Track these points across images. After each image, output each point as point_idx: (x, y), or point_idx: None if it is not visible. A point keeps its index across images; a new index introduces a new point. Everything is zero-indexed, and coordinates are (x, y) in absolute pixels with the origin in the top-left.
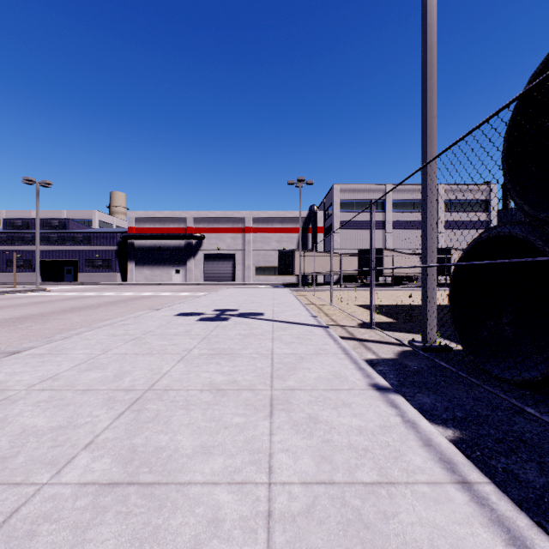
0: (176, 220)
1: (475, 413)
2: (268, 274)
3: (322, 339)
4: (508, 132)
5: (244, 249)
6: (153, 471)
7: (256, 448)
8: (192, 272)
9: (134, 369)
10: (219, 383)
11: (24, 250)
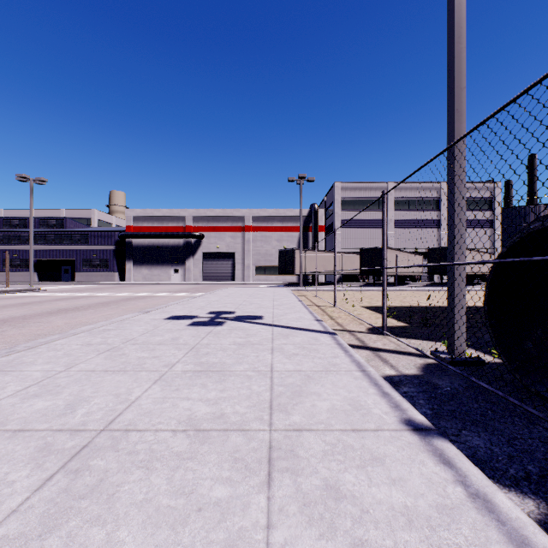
0: (174, 218)
1: None
2: (268, 273)
3: (331, 349)
4: None
5: (243, 248)
6: None
7: None
8: (191, 271)
9: (95, 394)
10: (200, 418)
11: (21, 250)
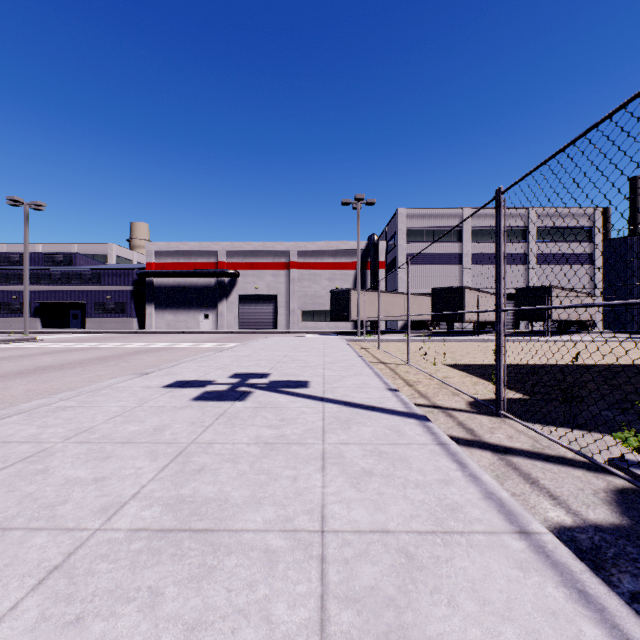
0: (204, 253)
1: None
2: (317, 319)
3: (432, 459)
4: None
5: (287, 288)
6: None
7: None
8: (224, 317)
9: None
10: None
11: (21, 291)
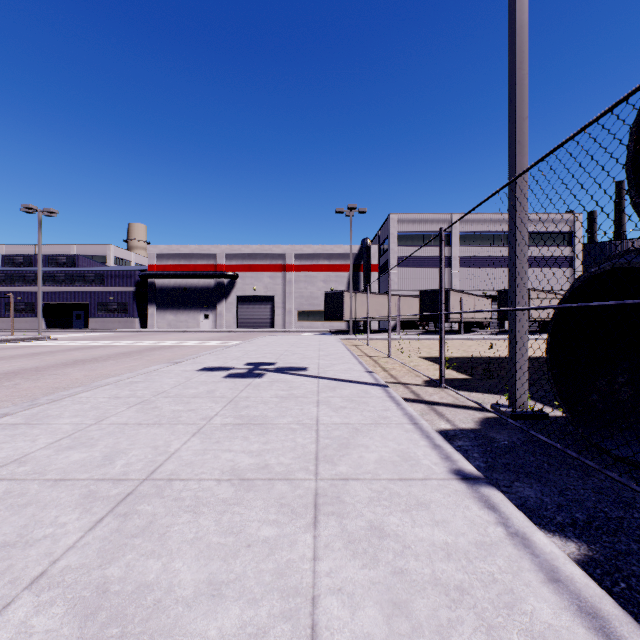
0: (204, 255)
1: (602, 515)
2: (312, 319)
3: (382, 402)
4: (635, 128)
5: (284, 290)
6: (125, 634)
7: (293, 585)
8: (223, 317)
9: (132, 446)
10: (244, 468)
11: (26, 292)
